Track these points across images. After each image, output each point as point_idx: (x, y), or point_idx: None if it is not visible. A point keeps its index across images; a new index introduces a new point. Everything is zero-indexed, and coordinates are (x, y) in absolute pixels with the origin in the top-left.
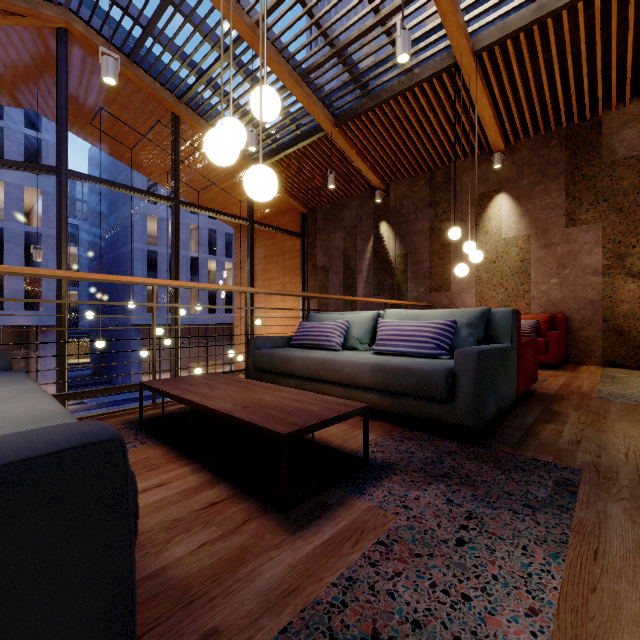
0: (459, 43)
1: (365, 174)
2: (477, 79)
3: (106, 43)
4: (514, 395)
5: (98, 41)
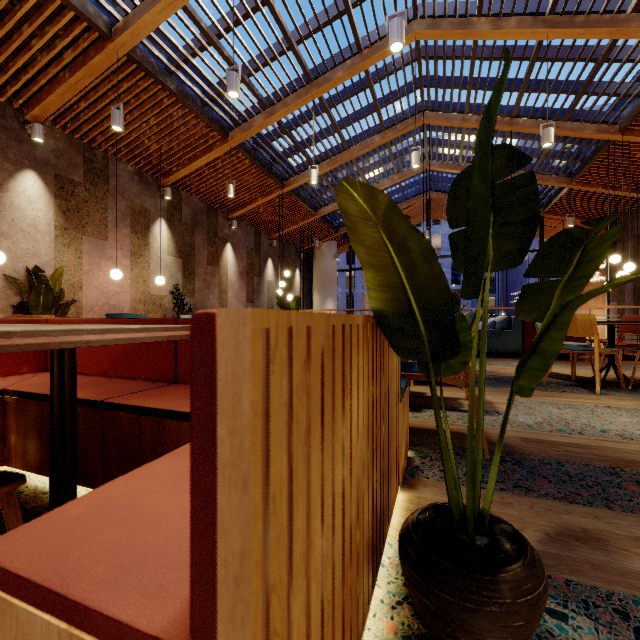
0: (600, 136)
1: (627, 195)
2: (639, 138)
3: (445, 194)
4: (514, 350)
5: (441, 196)
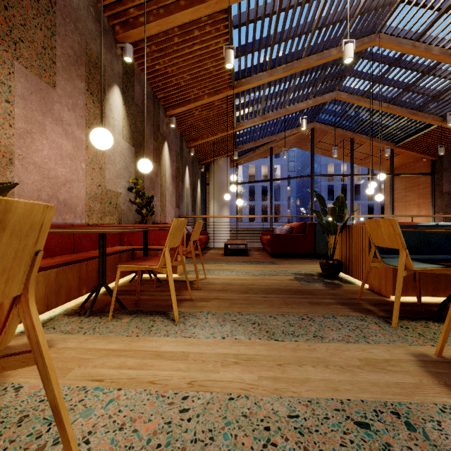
0: None
1: None
2: None
3: (326, 126)
4: None
5: (323, 127)
